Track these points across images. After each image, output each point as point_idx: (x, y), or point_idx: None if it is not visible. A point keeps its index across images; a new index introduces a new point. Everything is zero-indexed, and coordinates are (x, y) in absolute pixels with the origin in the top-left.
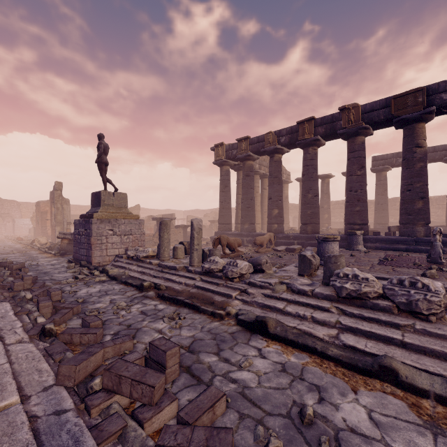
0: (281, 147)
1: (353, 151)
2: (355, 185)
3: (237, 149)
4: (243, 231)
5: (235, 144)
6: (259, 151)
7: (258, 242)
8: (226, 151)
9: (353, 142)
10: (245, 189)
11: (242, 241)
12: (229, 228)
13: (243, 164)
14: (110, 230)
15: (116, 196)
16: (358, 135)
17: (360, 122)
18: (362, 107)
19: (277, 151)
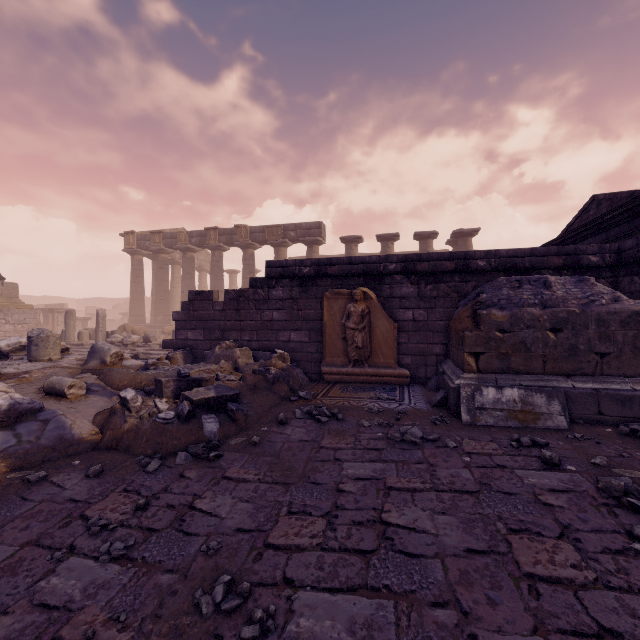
0: (192, 246)
1: (246, 260)
2: (247, 286)
3: (151, 240)
4: (157, 323)
5: (148, 236)
6: (173, 247)
7: (166, 330)
8: (138, 241)
9: (245, 253)
10: (159, 282)
11: (155, 332)
12: (142, 321)
13: (157, 256)
14: (2, 319)
15: (6, 286)
16: (249, 248)
17: (247, 239)
18: (250, 228)
19: (189, 249)
